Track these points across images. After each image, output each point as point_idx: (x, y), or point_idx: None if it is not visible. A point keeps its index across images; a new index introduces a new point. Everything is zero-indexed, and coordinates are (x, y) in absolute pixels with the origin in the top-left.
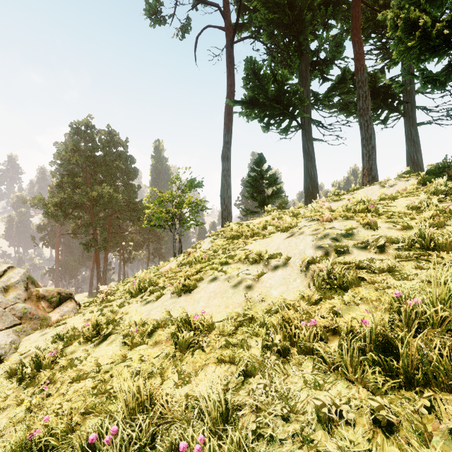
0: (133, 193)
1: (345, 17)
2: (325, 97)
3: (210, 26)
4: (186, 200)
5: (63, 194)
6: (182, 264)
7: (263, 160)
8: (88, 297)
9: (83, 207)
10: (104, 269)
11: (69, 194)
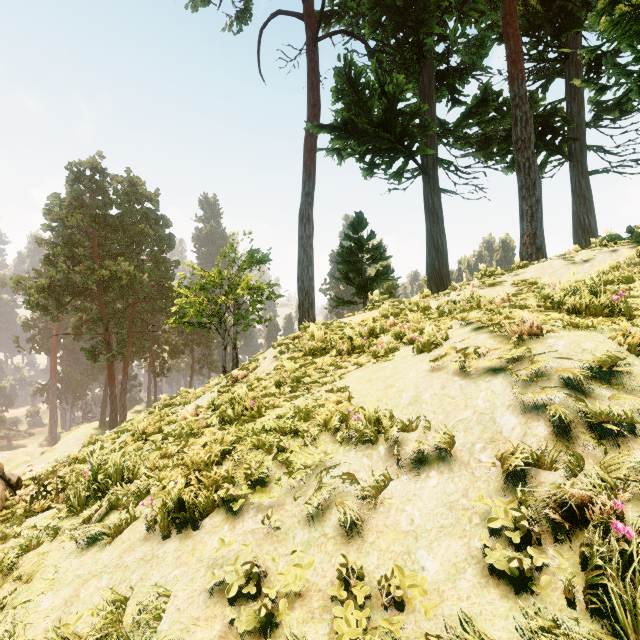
0: (168, 272)
1: (490, 0)
2: (458, 127)
3: (282, 12)
4: (241, 284)
5: (54, 273)
6: (216, 406)
7: (364, 222)
8: (99, 429)
9: (89, 293)
10: (123, 387)
11: (65, 273)
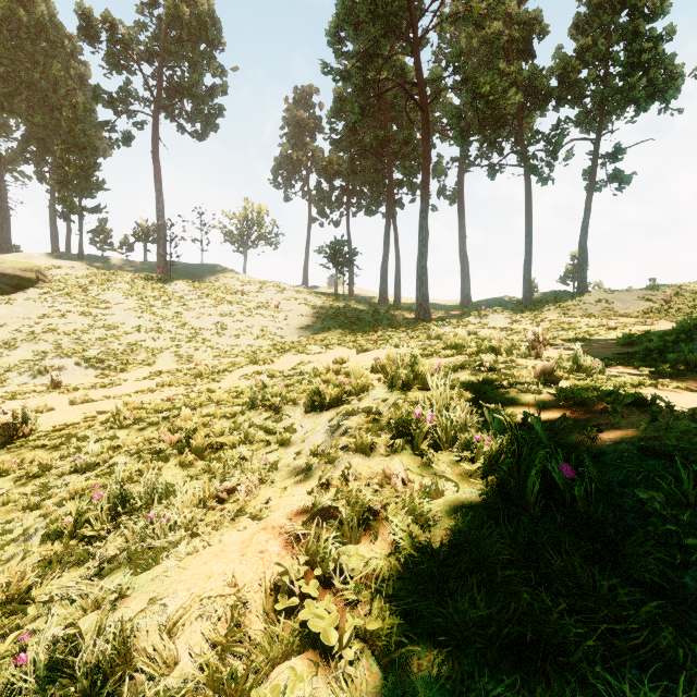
0: None
1: None
2: None
3: None
4: None
5: None
6: None
7: None
8: None
9: None
10: None
11: None
